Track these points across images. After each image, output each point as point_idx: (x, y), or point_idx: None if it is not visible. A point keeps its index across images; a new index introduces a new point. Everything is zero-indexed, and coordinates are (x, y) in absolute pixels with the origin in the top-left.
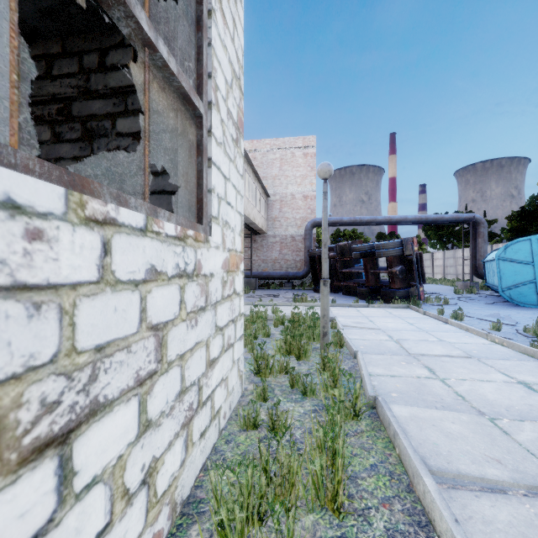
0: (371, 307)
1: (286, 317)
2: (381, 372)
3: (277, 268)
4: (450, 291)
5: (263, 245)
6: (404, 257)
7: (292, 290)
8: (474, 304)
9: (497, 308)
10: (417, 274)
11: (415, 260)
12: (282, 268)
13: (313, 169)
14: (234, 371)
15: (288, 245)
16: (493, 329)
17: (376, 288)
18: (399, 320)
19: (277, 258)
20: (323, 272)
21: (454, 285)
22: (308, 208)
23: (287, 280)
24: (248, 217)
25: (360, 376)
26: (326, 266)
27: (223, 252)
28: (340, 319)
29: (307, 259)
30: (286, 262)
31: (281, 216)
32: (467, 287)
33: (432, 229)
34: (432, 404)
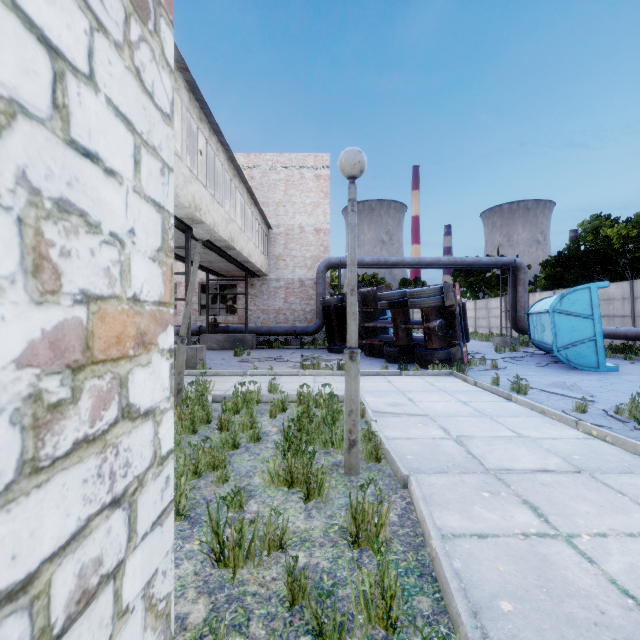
0: (404, 375)
1: (289, 398)
2: (458, 526)
3: (282, 321)
4: (488, 348)
5: (263, 290)
6: (444, 308)
7: (300, 349)
8: (525, 367)
9: (554, 373)
10: (460, 330)
11: (458, 312)
12: (288, 321)
13: (328, 195)
14: (122, 638)
15: (296, 291)
16: (577, 411)
17: (408, 348)
18: (447, 397)
19: (282, 308)
20: (349, 337)
21: (489, 340)
22: (321, 244)
23: (295, 336)
24: (240, 252)
25: (423, 541)
26: (354, 327)
27: (34, 306)
28: (369, 400)
29: (319, 309)
30: (293, 313)
31: (286, 254)
32: (507, 343)
33: (462, 275)
34: (594, 638)
